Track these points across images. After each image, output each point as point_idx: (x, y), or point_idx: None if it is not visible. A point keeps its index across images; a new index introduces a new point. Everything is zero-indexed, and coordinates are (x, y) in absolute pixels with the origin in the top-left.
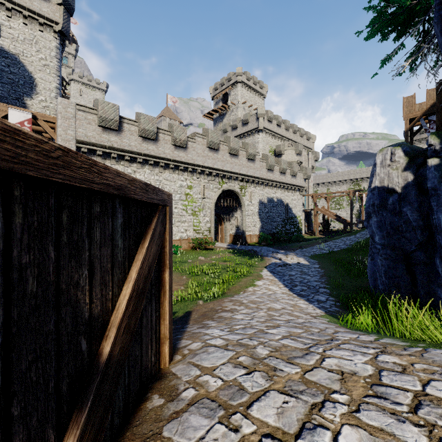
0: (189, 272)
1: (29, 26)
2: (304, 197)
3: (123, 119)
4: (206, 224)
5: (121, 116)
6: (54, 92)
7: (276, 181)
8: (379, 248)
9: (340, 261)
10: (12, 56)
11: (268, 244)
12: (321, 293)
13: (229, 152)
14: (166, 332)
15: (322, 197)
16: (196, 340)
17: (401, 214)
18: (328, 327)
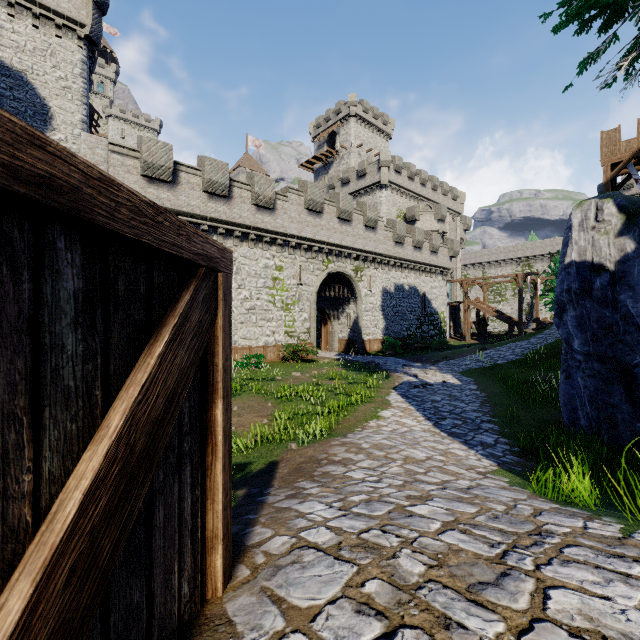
0: (277, 396)
1: (41, 30)
2: (448, 283)
3: (179, 165)
4: (303, 323)
5: (176, 161)
6: (79, 128)
7: (408, 260)
8: (580, 360)
9: (510, 379)
10: (17, 75)
11: (396, 354)
12: (485, 431)
13: (338, 217)
14: (216, 527)
15: (476, 283)
16: (281, 530)
17: (616, 305)
18: (517, 499)
